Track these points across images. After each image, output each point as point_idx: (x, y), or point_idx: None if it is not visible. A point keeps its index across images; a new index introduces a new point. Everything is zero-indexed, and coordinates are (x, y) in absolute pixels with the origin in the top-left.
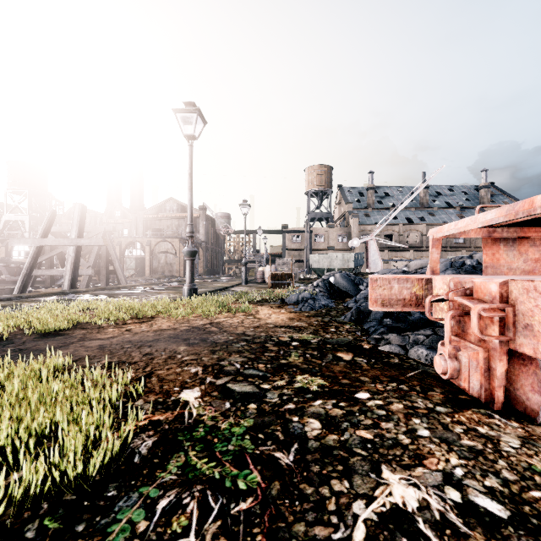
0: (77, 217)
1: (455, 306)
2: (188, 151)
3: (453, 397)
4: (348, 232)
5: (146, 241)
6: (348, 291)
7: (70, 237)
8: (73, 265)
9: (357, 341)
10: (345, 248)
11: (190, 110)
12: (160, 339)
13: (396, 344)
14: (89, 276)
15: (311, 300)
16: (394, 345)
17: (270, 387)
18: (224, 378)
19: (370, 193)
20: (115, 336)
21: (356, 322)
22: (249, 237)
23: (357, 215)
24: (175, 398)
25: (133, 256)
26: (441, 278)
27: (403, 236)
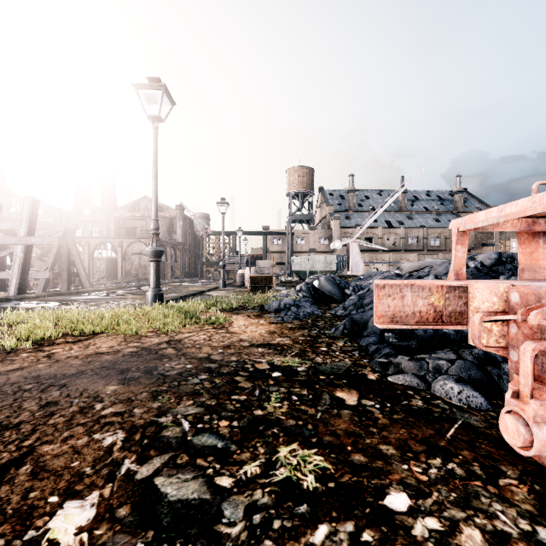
0: (27, 212)
1: (523, 330)
2: (153, 135)
3: (544, 491)
4: (329, 235)
5: (118, 241)
6: (334, 295)
7: (18, 234)
8: (22, 267)
9: (359, 368)
10: (326, 250)
11: (154, 86)
12: (85, 371)
13: (412, 373)
14: (46, 280)
15: (294, 307)
16: (409, 375)
17: (231, 484)
18: (155, 459)
19: (351, 196)
20: (22, 366)
21: (350, 336)
22: (229, 239)
23: (338, 217)
24: (34, 535)
25: (103, 258)
26: (487, 286)
27: (383, 239)
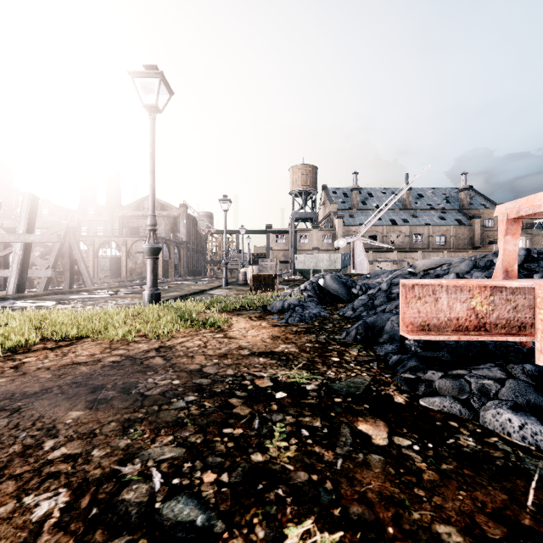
0: (26, 209)
1: None
2: (150, 126)
3: None
4: (333, 233)
5: (122, 240)
6: (340, 295)
7: (17, 232)
8: (21, 266)
9: (381, 386)
10: (330, 248)
11: (151, 74)
12: (50, 389)
13: (451, 396)
14: (48, 278)
15: (299, 308)
16: (448, 398)
17: None
18: None
19: (355, 194)
20: None
21: (363, 343)
22: (232, 237)
23: (341, 215)
24: None
25: (107, 256)
26: None
27: (387, 237)
